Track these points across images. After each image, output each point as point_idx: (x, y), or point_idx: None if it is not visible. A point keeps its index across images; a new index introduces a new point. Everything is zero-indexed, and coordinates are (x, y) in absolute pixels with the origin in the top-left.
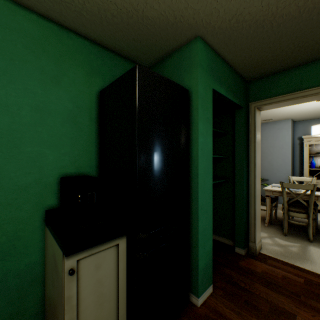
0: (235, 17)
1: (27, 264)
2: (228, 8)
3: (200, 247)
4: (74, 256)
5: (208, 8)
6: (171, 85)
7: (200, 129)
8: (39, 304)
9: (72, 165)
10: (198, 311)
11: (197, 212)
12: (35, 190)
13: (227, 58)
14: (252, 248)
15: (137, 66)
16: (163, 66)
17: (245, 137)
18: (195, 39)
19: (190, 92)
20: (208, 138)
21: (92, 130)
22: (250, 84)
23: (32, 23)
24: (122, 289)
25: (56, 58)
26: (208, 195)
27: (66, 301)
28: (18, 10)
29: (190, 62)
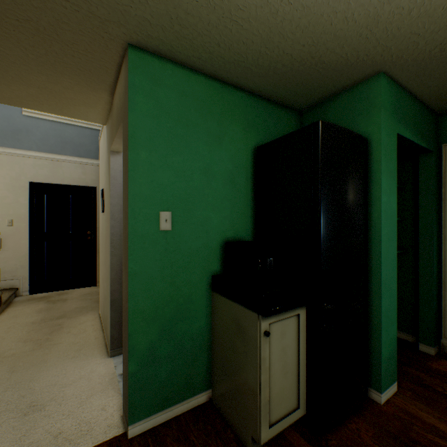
0: (439, 46)
1: (197, 329)
2: (432, 39)
3: (383, 332)
4: (267, 319)
5: (404, 43)
6: (351, 136)
7: (383, 185)
8: (206, 371)
9: (231, 230)
10: (382, 408)
11: (379, 288)
12: (203, 255)
13: (415, 90)
14: (446, 347)
15: (320, 122)
16: (324, 109)
17: (435, 192)
18: (376, 75)
19: (367, 141)
20: (391, 197)
21: (248, 190)
22: (442, 118)
23: (201, 86)
24: (302, 363)
25: (219, 117)
26: (391, 268)
27: (262, 361)
28: (191, 76)
29: (368, 104)
